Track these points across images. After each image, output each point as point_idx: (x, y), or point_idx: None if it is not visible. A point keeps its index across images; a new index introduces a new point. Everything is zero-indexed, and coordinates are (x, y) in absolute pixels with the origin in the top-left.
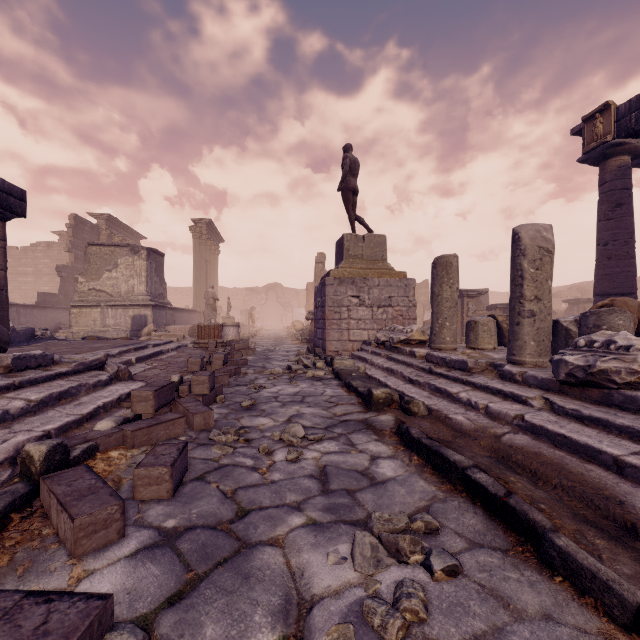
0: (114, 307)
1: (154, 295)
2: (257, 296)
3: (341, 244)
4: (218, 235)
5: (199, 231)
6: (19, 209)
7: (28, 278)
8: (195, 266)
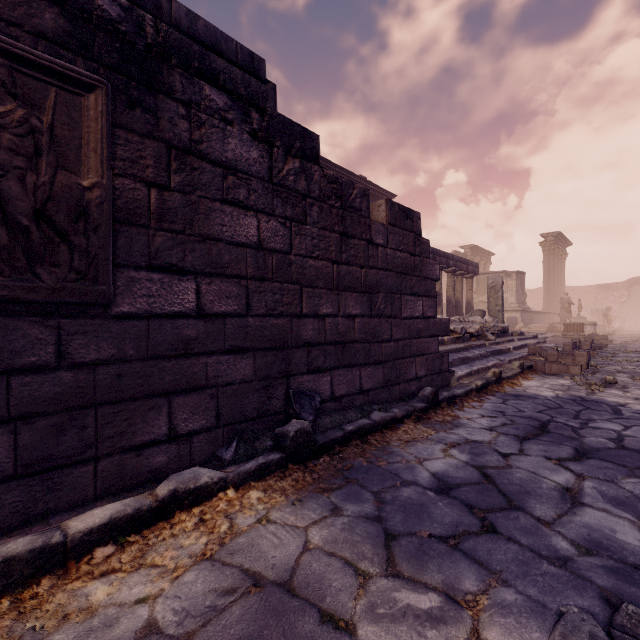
0: None
1: (519, 303)
2: (613, 293)
3: None
4: (565, 241)
5: (548, 245)
6: (477, 272)
7: None
8: (544, 275)
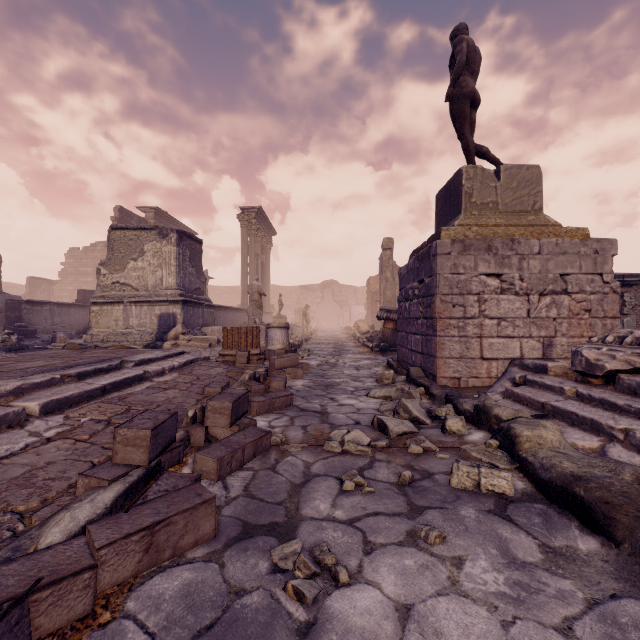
0: (138, 304)
1: (188, 289)
2: (312, 294)
3: (453, 188)
4: (270, 226)
5: (247, 219)
6: None
7: (88, 278)
8: (243, 259)
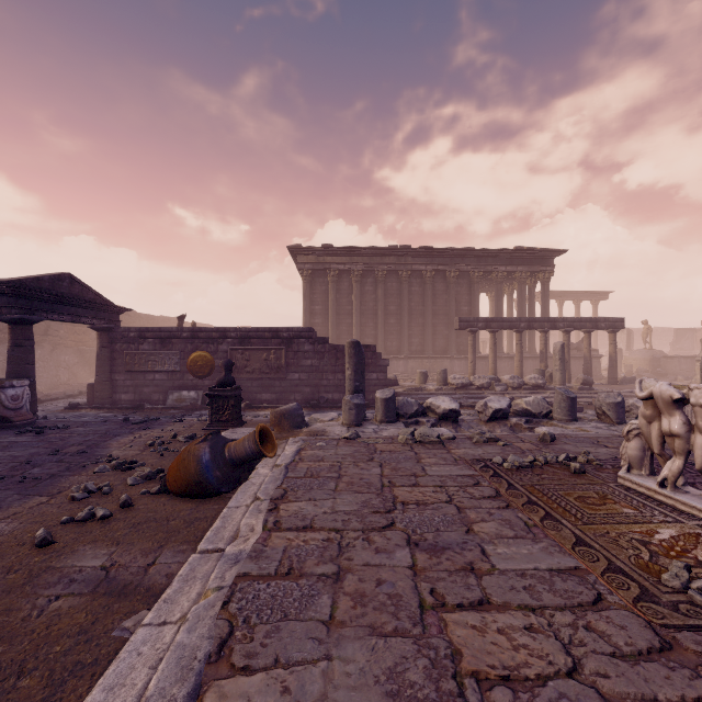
0: None
1: None
2: None
3: None
4: None
5: None
6: (620, 327)
7: None
8: None
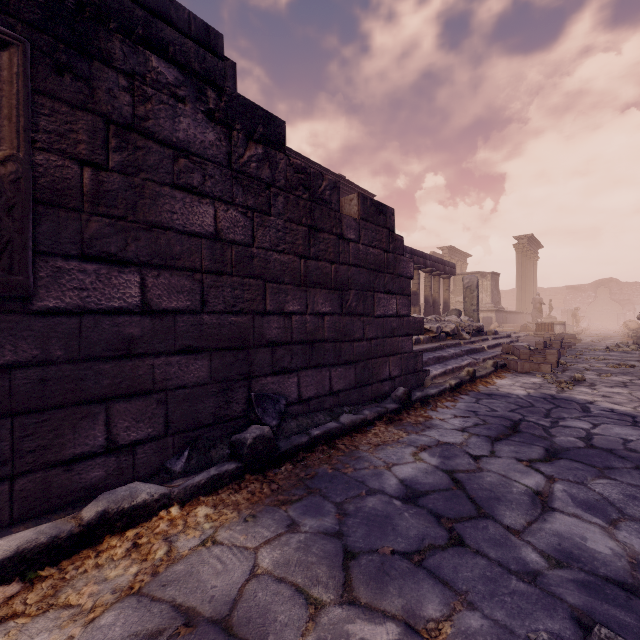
0: None
1: (494, 303)
2: (581, 294)
3: None
4: (537, 244)
5: (521, 247)
6: (454, 272)
7: None
8: (518, 276)
